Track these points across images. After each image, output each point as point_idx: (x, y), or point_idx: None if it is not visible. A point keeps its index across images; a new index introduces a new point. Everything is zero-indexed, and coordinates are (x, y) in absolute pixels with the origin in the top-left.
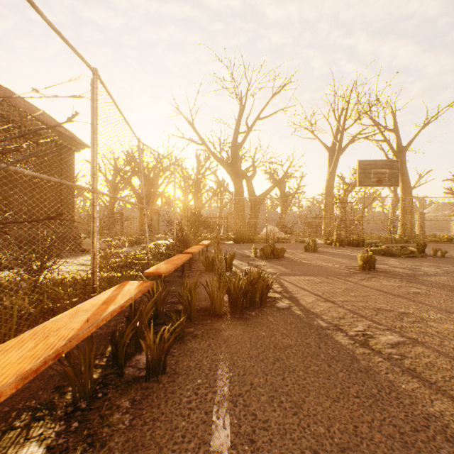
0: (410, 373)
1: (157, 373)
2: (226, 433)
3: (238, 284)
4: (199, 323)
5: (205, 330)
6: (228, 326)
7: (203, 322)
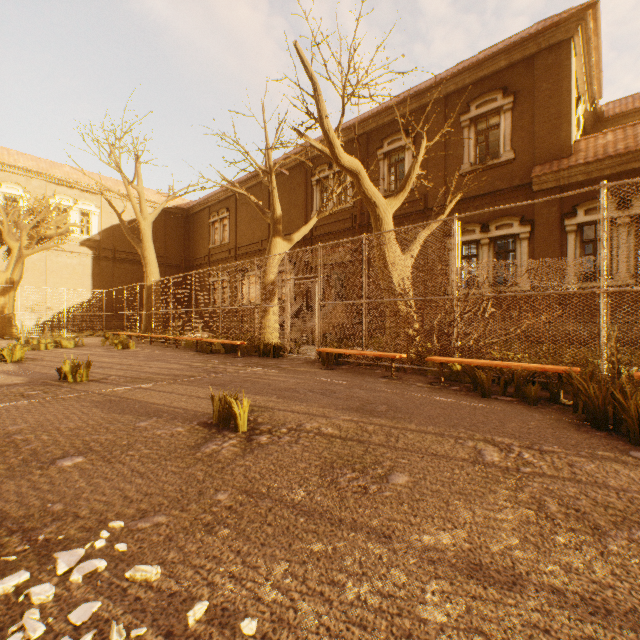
0: (438, 433)
1: (481, 393)
2: (440, 399)
3: (589, 391)
4: (564, 413)
5: (547, 412)
6: (553, 418)
7: (568, 414)
